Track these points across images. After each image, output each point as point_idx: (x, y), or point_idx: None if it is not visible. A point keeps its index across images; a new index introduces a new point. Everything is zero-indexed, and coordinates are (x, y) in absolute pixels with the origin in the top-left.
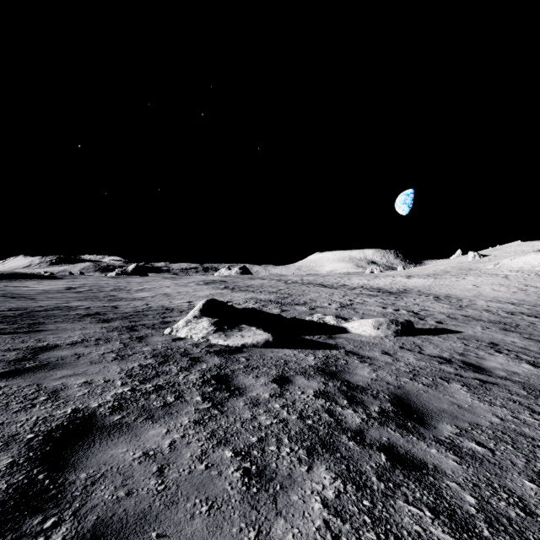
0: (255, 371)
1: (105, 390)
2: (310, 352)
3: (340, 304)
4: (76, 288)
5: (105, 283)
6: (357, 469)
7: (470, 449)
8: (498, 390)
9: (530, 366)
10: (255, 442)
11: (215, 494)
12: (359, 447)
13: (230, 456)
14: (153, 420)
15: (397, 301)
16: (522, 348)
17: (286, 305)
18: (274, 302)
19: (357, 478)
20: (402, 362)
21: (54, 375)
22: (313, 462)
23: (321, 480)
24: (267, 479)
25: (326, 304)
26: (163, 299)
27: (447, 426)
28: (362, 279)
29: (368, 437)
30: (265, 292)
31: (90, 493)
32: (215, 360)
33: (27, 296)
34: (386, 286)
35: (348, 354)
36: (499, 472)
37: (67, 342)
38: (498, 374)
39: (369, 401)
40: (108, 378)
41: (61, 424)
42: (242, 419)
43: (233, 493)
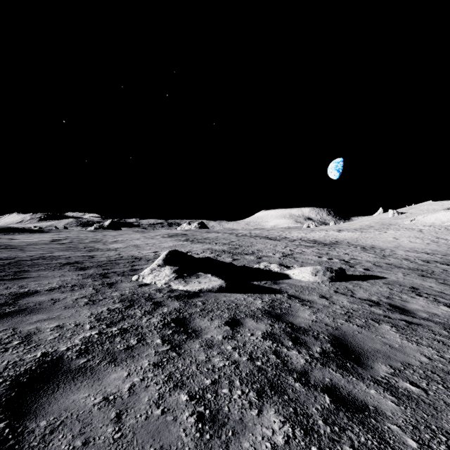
0: (210, 314)
1: (74, 333)
2: (258, 296)
3: (282, 253)
4: (60, 240)
5: (85, 236)
6: (304, 412)
7: (405, 389)
8: (422, 330)
9: (447, 308)
10: (209, 385)
11: (169, 442)
12: (305, 389)
13: (185, 400)
14: (116, 363)
15: (330, 251)
16: (439, 291)
17: (237, 254)
18: (227, 252)
19: (304, 422)
20: (338, 305)
21: (30, 320)
22: (263, 405)
23: (271, 424)
24: (220, 424)
25: (270, 253)
26: (133, 249)
27: (382, 366)
28: (300, 233)
29: (312, 378)
30: (219, 243)
31: (48, 443)
32: (175, 304)
33: (17, 247)
34: (320, 238)
35: (290, 298)
36: (434, 412)
37: (46, 288)
38: (420, 315)
39: (311, 342)
40: (78, 322)
41: (29, 369)
42: (197, 361)
43: (187, 440)
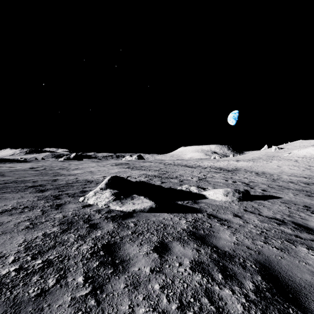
0: (140, 238)
1: None
2: (183, 215)
3: (198, 178)
4: (36, 167)
5: (56, 164)
6: None
7: None
8: None
9: None
10: None
11: None
12: None
13: None
14: None
15: (233, 176)
16: None
17: (164, 178)
18: (157, 176)
19: None
20: (251, 224)
21: None
22: None
23: None
24: None
25: (189, 178)
26: (88, 174)
27: None
28: (210, 162)
29: None
30: (152, 170)
31: None
32: (109, 226)
33: (1, 173)
34: (224, 166)
35: (210, 217)
36: None
37: None
38: None
39: (241, 273)
40: (4, 252)
41: None
42: None
43: None
